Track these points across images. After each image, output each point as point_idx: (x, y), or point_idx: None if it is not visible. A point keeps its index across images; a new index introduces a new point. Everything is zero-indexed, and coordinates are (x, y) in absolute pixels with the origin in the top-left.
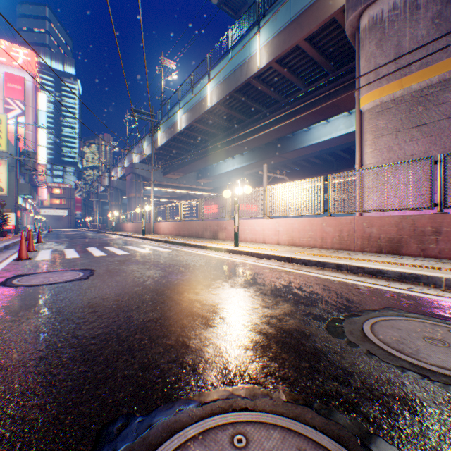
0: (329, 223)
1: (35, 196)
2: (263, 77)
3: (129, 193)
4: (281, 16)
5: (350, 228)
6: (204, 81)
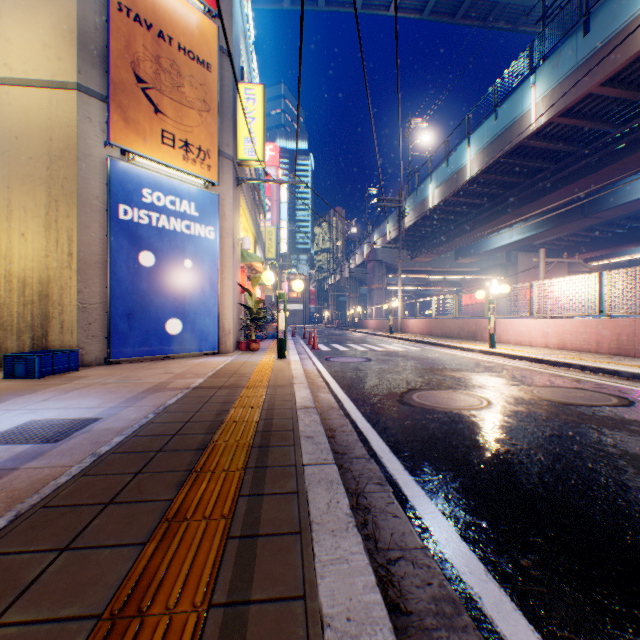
0: (604, 326)
1: None
2: (543, 133)
3: (369, 284)
4: (563, 61)
5: (629, 332)
6: (461, 147)
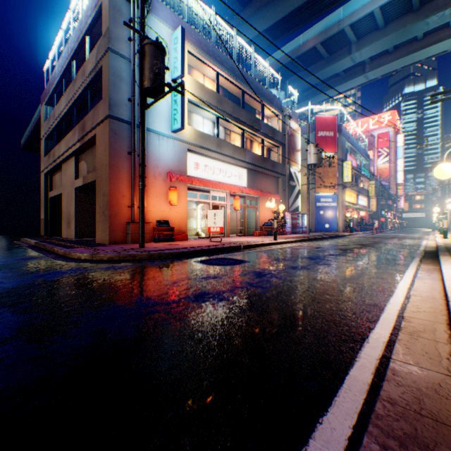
0: None
1: (391, 208)
2: None
3: None
4: None
5: None
6: None
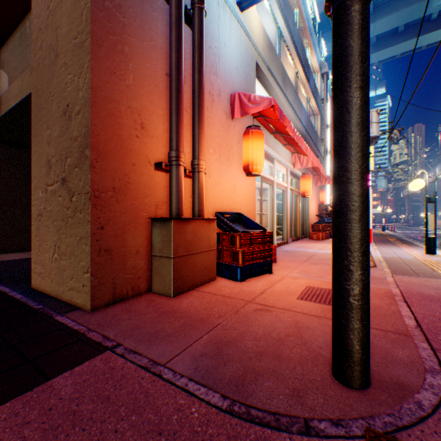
0: None
1: None
2: None
3: (438, 196)
4: None
5: None
6: None
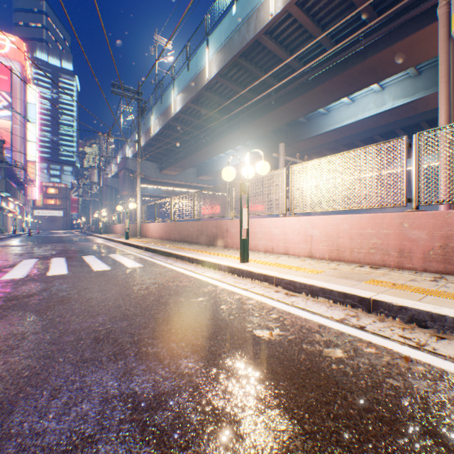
0: (418, 223)
1: (17, 194)
2: (277, 33)
3: (121, 191)
4: None
5: None
6: (201, 49)
